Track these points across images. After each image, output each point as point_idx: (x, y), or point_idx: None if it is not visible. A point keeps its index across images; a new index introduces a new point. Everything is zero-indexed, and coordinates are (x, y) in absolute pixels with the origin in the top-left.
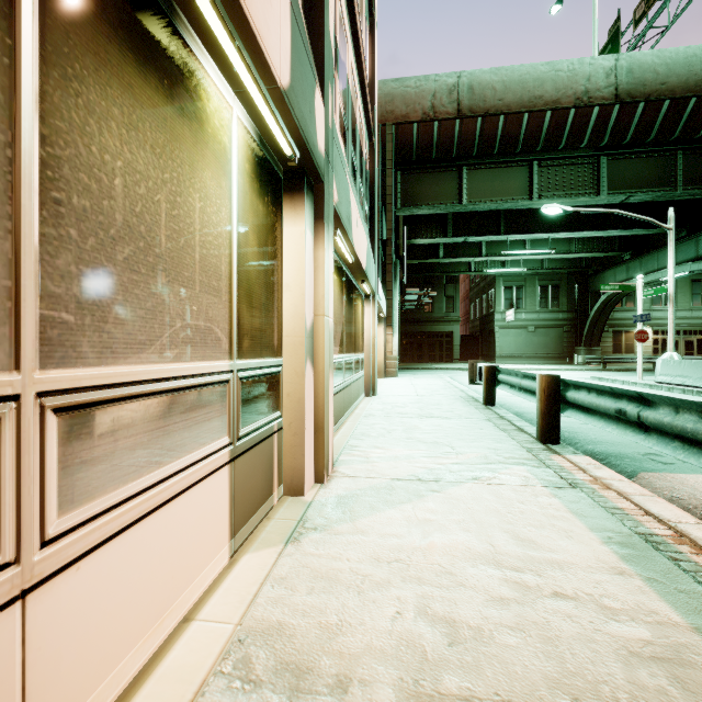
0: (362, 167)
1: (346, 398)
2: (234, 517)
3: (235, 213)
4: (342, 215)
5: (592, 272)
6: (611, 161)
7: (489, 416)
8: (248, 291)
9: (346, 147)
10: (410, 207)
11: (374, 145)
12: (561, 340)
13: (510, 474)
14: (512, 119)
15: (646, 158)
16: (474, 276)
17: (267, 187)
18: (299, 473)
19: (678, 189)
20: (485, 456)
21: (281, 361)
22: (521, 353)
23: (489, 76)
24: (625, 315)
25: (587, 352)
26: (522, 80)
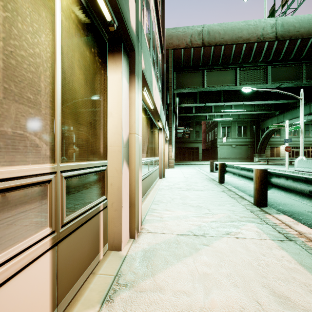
0: (158, 63)
1: (149, 180)
2: (57, 290)
3: (58, 45)
4: (147, 78)
5: (261, 120)
6: (273, 68)
7: (223, 189)
8: (74, 110)
9: (149, 47)
10: (180, 89)
11: (164, 54)
12: (247, 151)
13: (247, 229)
14: (228, 47)
15: (289, 67)
16: (208, 122)
17: (93, 41)
18: (118, 235)
19: (303, 81)
20: (228, 216)
21: (106, 162)
22: (229, 157)
23: (217, 27)
24: (276, 139)
25: (259, 156)
26: (232, 29)
